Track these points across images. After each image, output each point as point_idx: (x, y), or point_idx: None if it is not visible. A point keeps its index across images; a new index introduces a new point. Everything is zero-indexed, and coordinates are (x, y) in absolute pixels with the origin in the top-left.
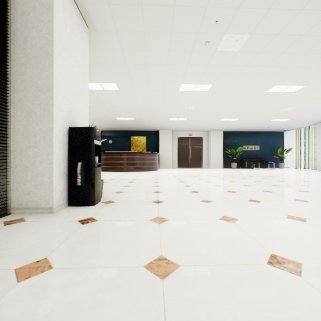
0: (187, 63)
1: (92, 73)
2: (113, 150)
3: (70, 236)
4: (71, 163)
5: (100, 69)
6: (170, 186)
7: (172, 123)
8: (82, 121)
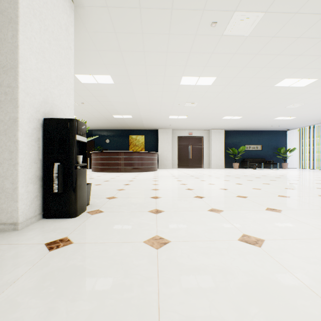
0: (189, 50)
1: (83, 63)
2: (110, 149)
3: (22, 276)
4: (46, 164)
5: (91, 58)
6: (170, 189)
7: (172, 121)
8: (64, 112)
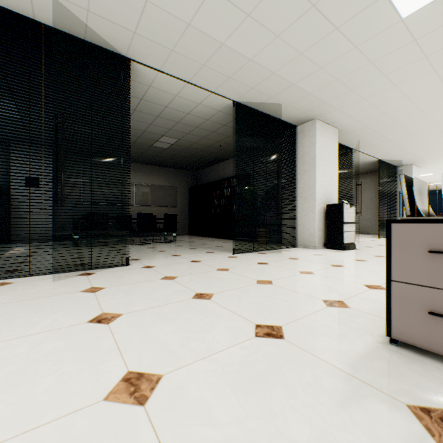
0: None
1: None
2: None
3: None
4: None
5: (420, 172)
6: None
7: None
8: None
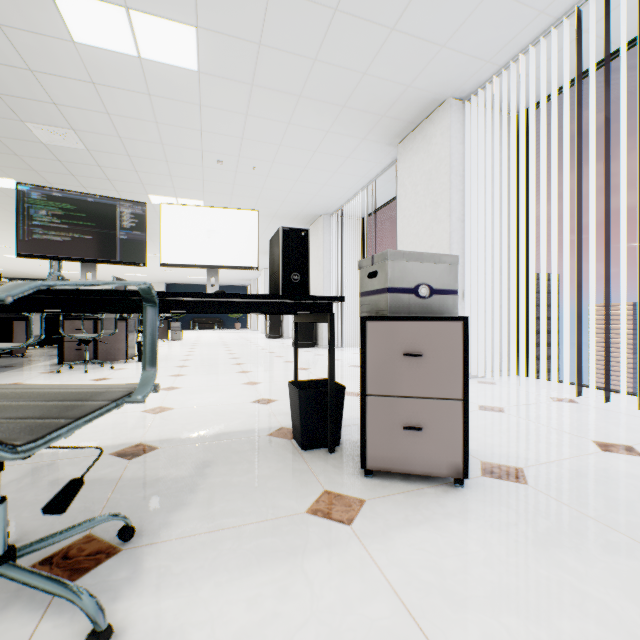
0: None
1: None
2: None
3: None
4: None
5: None
6: None
7: (71, 274)
8: None
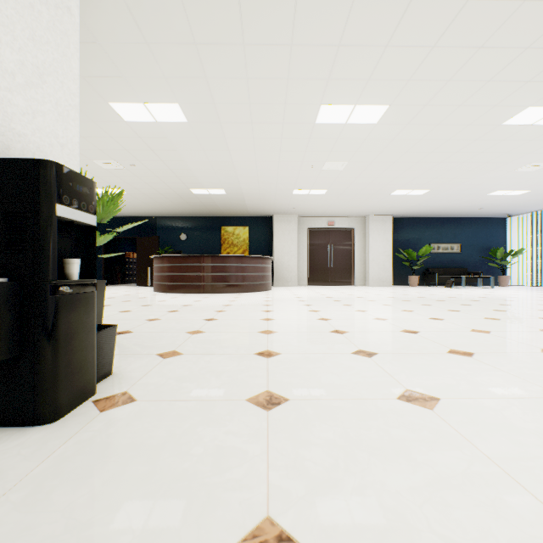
0: (339, 40)
1: (122, 76)
2: (188, 252)
3: None
4: None
5: (137, 64)
6: (298, 332)
7: (297, 201)
8: (50, 157)
